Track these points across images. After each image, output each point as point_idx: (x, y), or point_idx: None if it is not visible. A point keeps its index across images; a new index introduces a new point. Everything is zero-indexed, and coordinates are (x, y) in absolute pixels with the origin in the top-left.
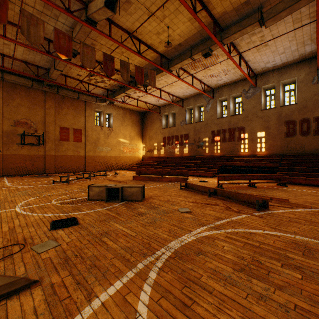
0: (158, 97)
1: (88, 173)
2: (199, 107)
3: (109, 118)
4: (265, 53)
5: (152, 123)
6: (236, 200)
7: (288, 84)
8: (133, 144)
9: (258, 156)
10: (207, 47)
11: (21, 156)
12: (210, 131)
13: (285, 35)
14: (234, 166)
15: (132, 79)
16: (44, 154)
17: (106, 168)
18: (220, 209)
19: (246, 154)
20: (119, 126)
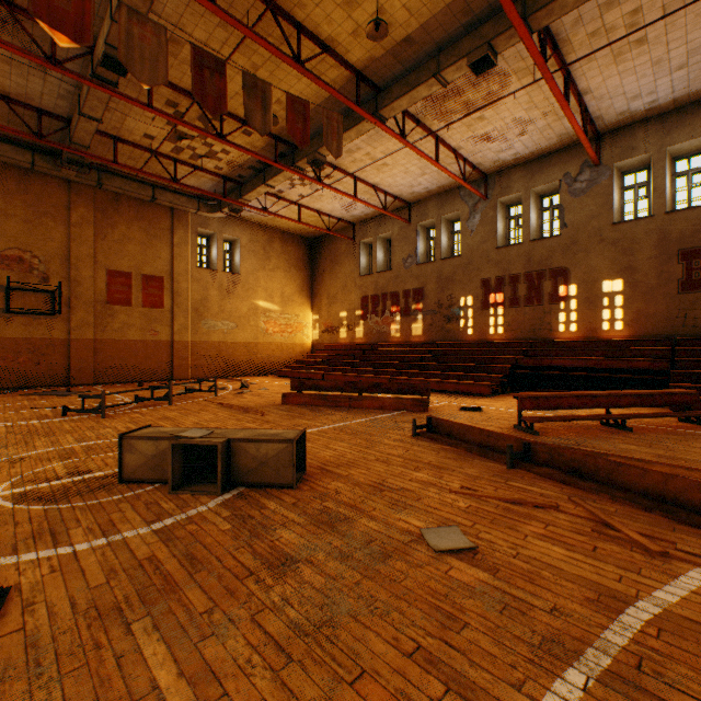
0: (349, 197)
1: (166, 387)
2: (449, 223)
3: (232, 251)
4: (634, 66)
5: (335, 265)
6: (610, 486)
7: (685, 155)
8: (291, 313)
9: (606, 341)
10: (483, 41)
11: (6, 341)
12: (477, 280)
13: (700, 7)
14: (541, 366)
15: (285, 149)
16: (67, 337)
17: (224, 372)
18: (576, 530)
19: (572, 337)
20: (257, 270)
